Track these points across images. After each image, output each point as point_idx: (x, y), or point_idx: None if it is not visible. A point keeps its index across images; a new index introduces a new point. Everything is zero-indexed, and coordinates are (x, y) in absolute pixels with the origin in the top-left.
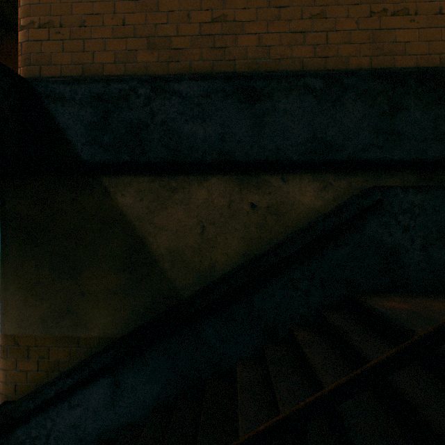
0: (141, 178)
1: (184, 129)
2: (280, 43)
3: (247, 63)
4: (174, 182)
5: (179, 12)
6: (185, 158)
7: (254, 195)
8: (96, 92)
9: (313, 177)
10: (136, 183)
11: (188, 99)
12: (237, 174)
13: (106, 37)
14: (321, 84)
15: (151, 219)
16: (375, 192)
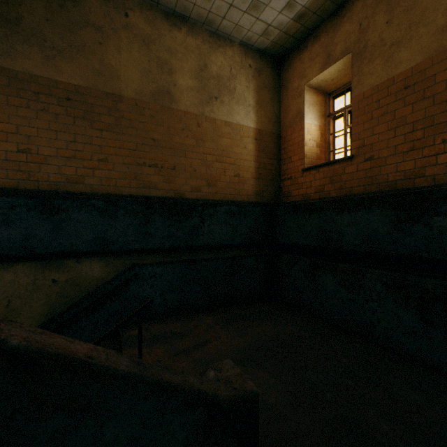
0: None
1: None
2: (76, 173)
3: (49, 184)
4: None
5: None
6: None
7: (56, 274)
8: None
9: (101, 259)
10: None
11: None
12: (41, 260)
13: None
14: (103, 204)
15: None
16: (136, 268)
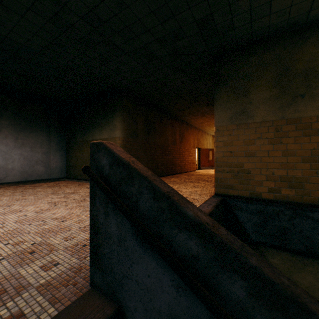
0: (283, 252)
1: (316, 237)
2: None
3: None
4: (306, 260)
5: (309, 170)
6: (316, 253)
7: None
8: (259, 208)
9: None
10: (280, 254)
11: (318, 222)
12: None
13: (262, 179)
14: None
15: (290, 275)
16: None
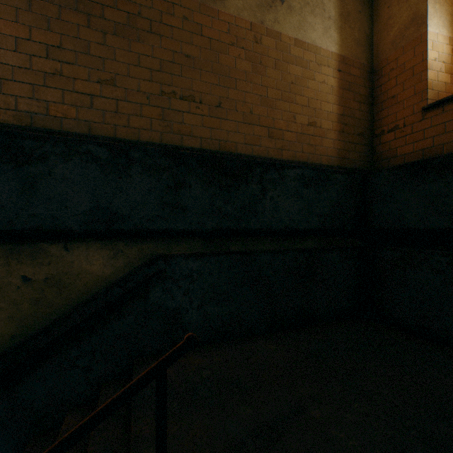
0: None
1: None
2: (63, 100)
3: (17, 115)
4: None
5: None
6: None
7: (28, 267)
8: None
9: (103, 245)
10: None
11: None
12: (3, 243)
13: None
14: (107, 153)
15: None
16: (159, 261)
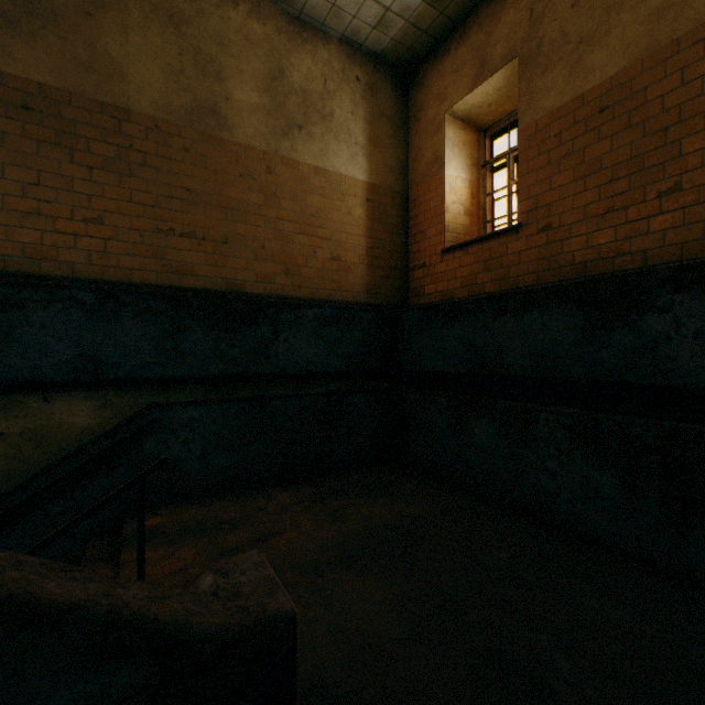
0: None
1: None
2: (42, 242)
3: None
4: None
5: None
6: None
7: (2, 420)
8: None
9: (89, 395)
10: None
11: None
12: None
13: None
14: (94, 298)
15: None
16: (155, 411)
